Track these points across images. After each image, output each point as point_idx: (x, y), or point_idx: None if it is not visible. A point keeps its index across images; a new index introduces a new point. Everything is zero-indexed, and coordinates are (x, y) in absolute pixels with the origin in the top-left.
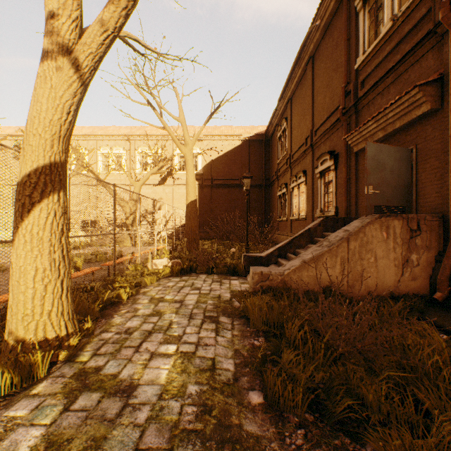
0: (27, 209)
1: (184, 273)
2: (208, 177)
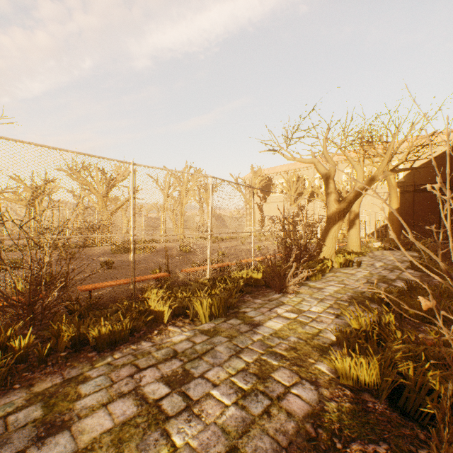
0: (353, 221)
1: (391, 250)
2: (410, 184)
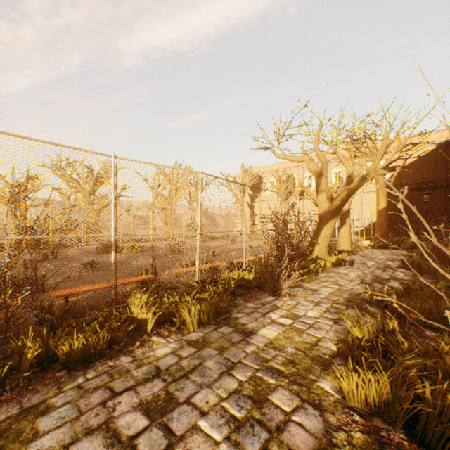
0: (343, 220)
1: (380, 248)
2: (396, 183)
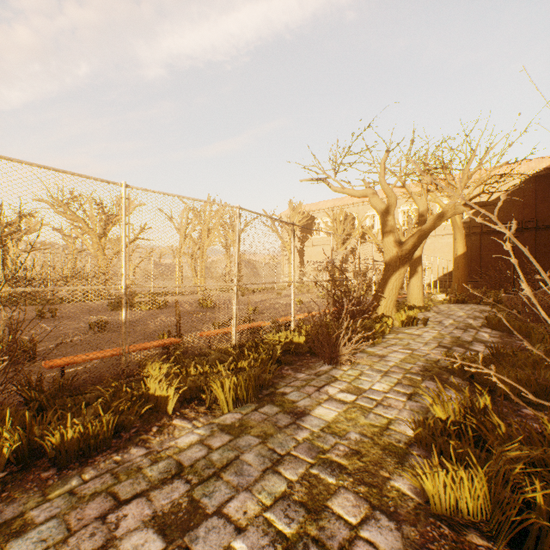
0: (414, 269)
1: (458, 303)
2: (476, 225)
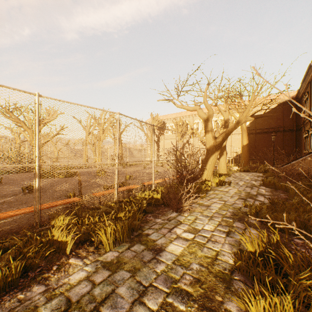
0: (222, 152)
1: (244, 171)
2: (253, 128)
